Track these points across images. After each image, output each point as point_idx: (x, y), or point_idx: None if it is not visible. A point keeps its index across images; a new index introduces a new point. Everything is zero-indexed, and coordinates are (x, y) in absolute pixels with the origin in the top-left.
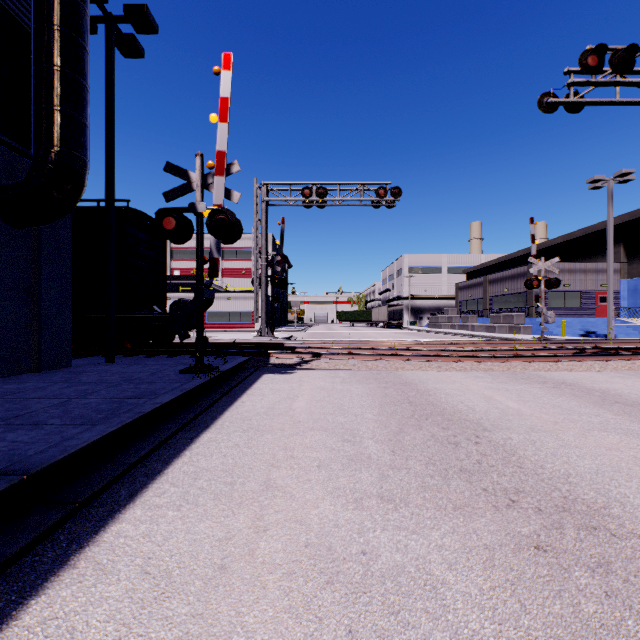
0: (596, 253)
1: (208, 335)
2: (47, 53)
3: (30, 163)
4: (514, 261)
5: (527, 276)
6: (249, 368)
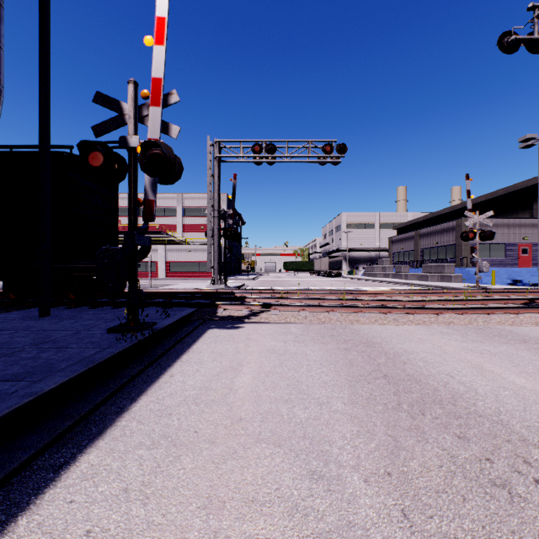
0: (517, 210)
1: (167, 283)
2: None
3: None
4: (440, 218)
5: (456, 230)
6: (194, 321)
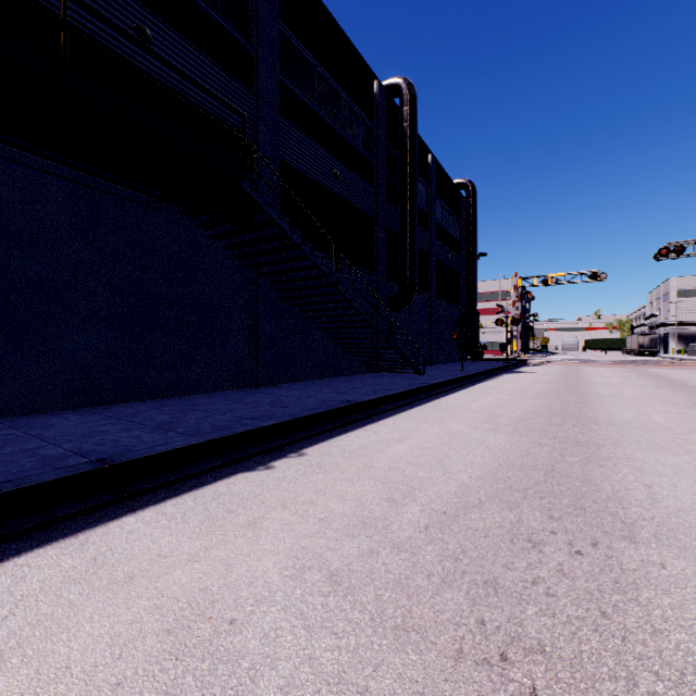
0: None
1: None
2: (470, 285)
3: (460, 308)
4: None
5: None
6: (520, 365)
